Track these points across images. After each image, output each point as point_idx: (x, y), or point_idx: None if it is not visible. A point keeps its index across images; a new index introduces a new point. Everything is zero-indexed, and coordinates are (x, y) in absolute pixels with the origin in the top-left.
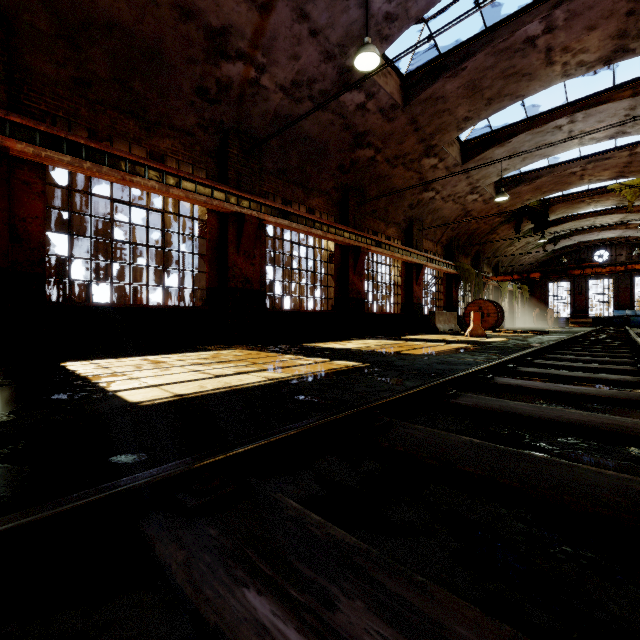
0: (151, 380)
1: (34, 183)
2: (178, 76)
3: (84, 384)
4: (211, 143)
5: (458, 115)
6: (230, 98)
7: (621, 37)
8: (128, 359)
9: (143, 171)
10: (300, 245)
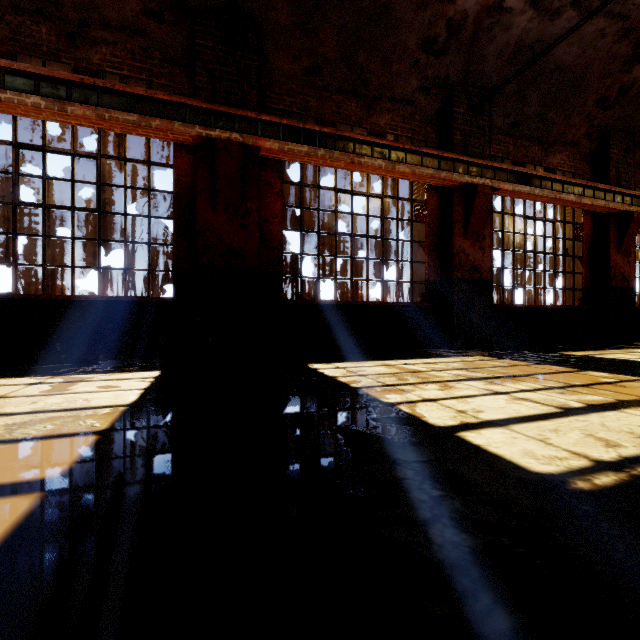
0: (463, 407)
1: (274, 183)
2: (404, 32)
3: (377, 405)
4: (431, 108)
5: None
6: (460, 41)
7: None
8: (368, 364)
9: (369, 150)
10: (535, 220)
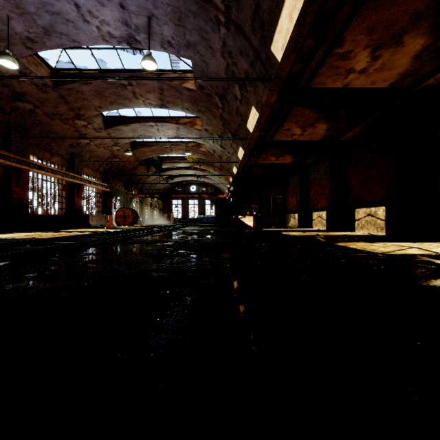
0: None
1: None
2: None
3: None
4: None
5: (94, 103)
6: None
7: (162, 100)
8: None
9: None
10: None
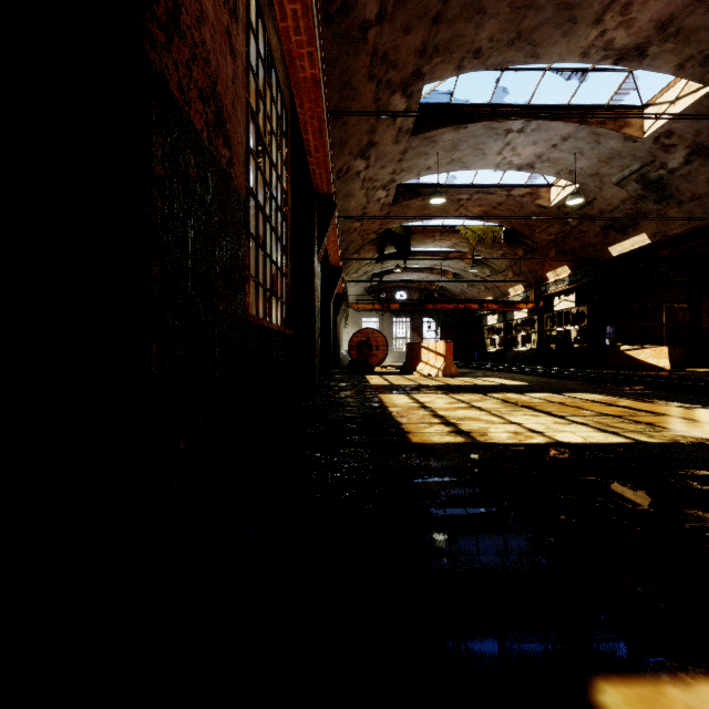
0: None
1: None
2: None
3: None
4: None
5: (479, 36)
6: None
7: (660, 29)
8: None
9: None
10: (257, 129)
